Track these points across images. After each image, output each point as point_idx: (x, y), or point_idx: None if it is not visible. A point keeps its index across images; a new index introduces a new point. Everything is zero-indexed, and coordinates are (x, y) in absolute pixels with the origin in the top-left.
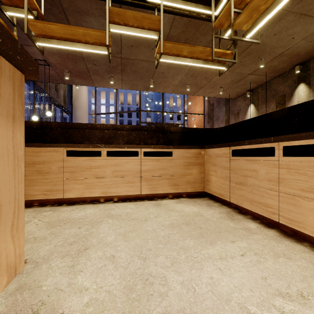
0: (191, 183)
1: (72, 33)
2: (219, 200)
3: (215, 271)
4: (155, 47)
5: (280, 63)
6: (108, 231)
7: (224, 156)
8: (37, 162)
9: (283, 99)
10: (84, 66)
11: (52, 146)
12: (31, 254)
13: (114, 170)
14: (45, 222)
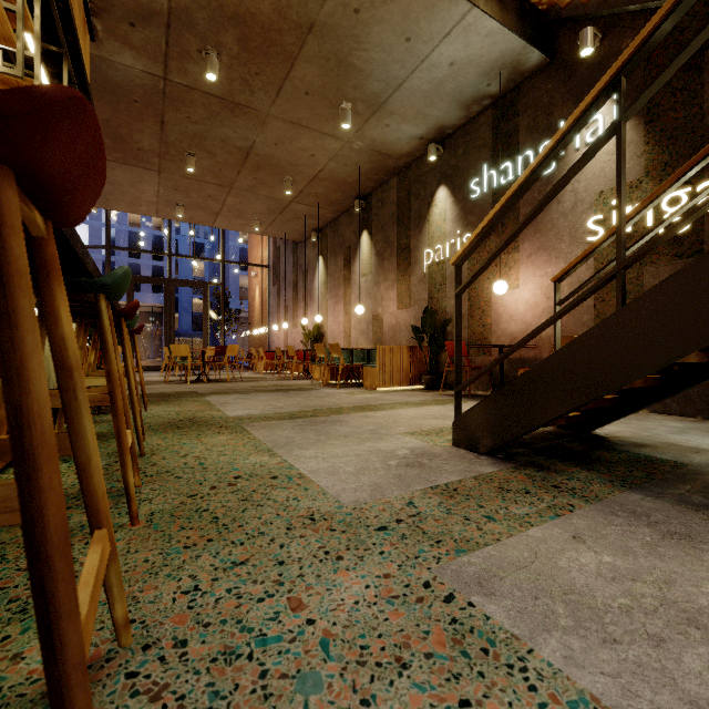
0: None
1: None
2: None
3: None
4: None
5: (328, 190)
6: None
7: None
8: None
9: (350, 253)
10: None
11: None
12: None
13: None
14: None
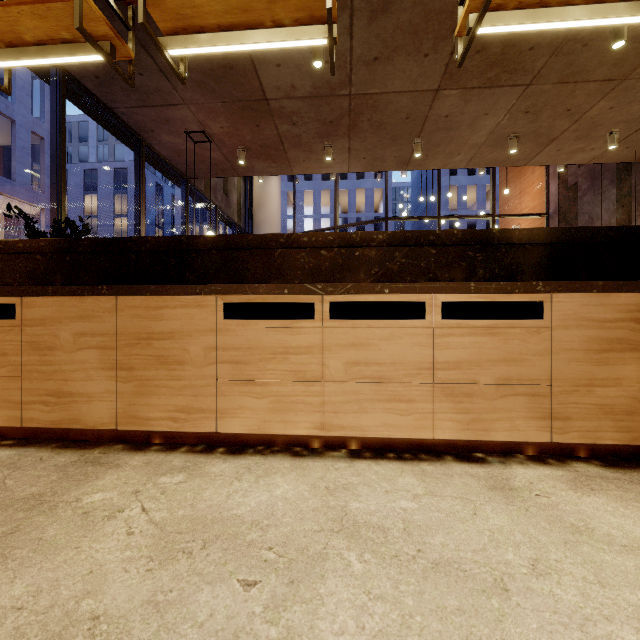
0: (616, 413)
1: (243, 5)
2: None
3: None
4: (458, 6)
5: None
6: None
7: None
8: (157, 333)
9: None
10: (273, 131)
11: (190, 291)
12: None
13: (350, 360)
14: (154, 522)
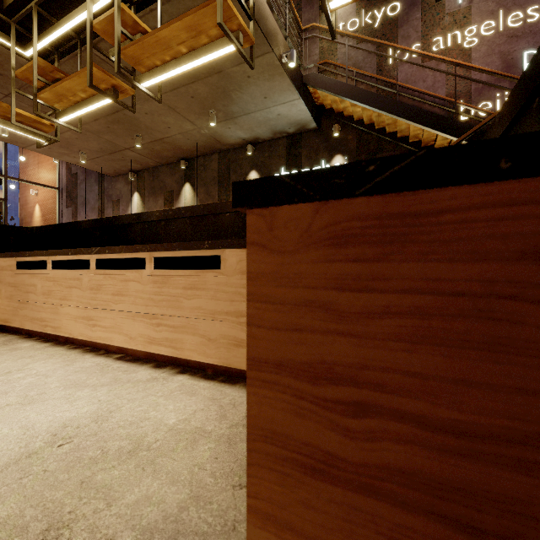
0: None
1: None
2: (11, 331)
3: None
4: None
5: (164, 149)
6: None
7: (9, 269)
8: None
9: (171, 196)
10: None
11: None
12: None
13: None
14: None
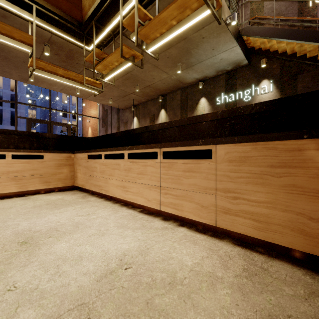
0: (62, 180)
1: None
2: (84, 190)
3: (53, 216)
4: (29, 58)
5: (150, 91)
6: None
7: (84, 159)
8: None
9: (154, 117)
10: None
11: None
12: None
13: None
14: None
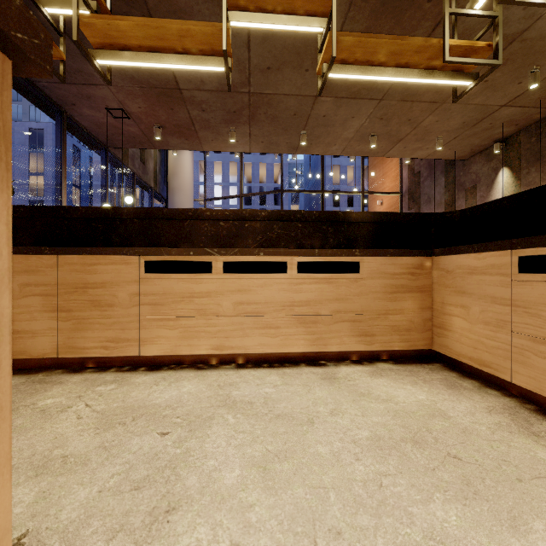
0: (400, 330)
1: (159, 35)
2: (471, 373)
3: None
4: (318, 53)
5: None
6: (225, 450)
7: (492, 272)
8: (91, 283)
9: None
10: (186, 114)
11: (118, 252)
12: (41, 514)
13: (237, 301)
14: (97, 411)
